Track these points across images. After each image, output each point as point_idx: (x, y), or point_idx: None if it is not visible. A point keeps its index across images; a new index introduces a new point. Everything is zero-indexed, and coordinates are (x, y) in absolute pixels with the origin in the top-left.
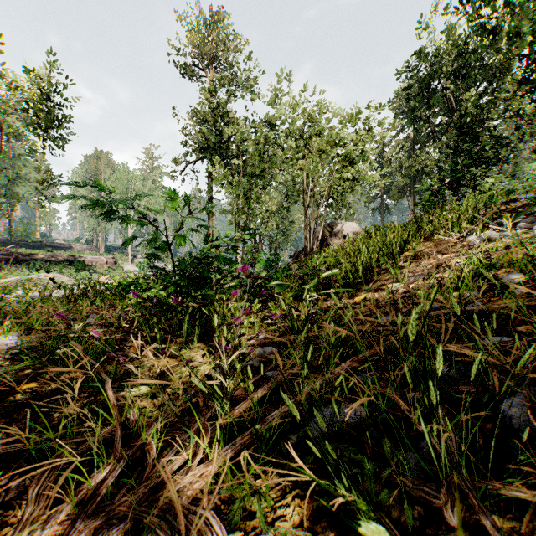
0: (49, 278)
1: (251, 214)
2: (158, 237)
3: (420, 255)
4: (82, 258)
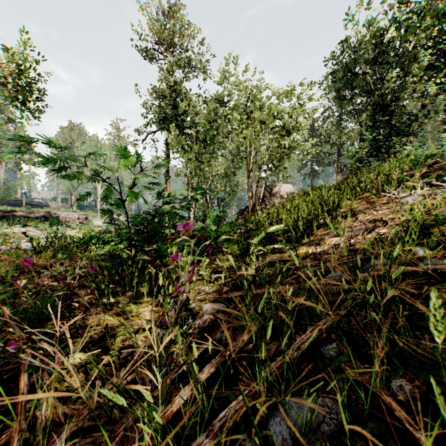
0: (22, 232)
1: (202, 176)
2: (110, 193)
3: (356, 211)
4: (57, 214)
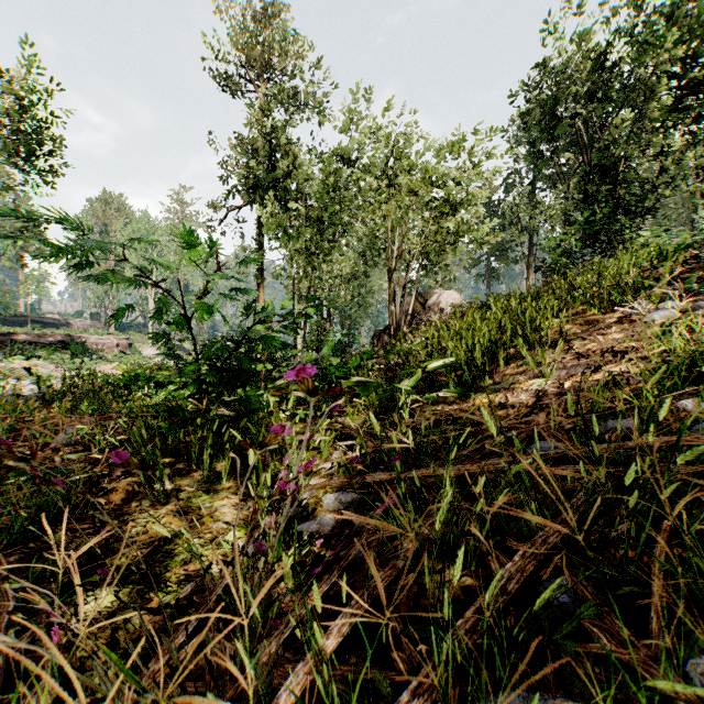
0: (25, 368)
1: (316, 278)
2: (166, 306)
3: (569, 335)
4: (83, 339)
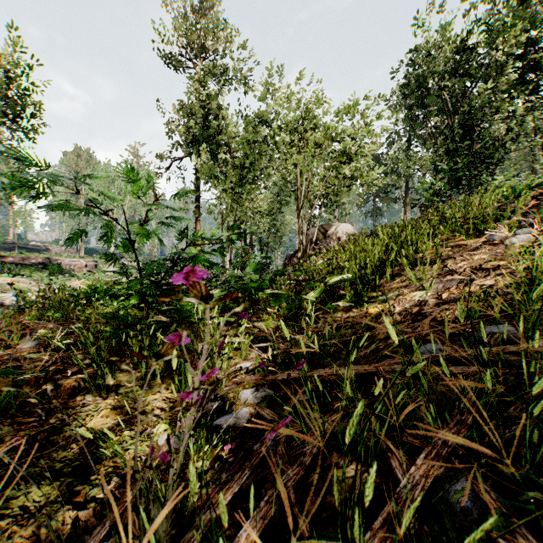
0: (8, 283)
1: (240, 212)
2: (112, 231)
3: (444, 256)
4: (59, 261)
